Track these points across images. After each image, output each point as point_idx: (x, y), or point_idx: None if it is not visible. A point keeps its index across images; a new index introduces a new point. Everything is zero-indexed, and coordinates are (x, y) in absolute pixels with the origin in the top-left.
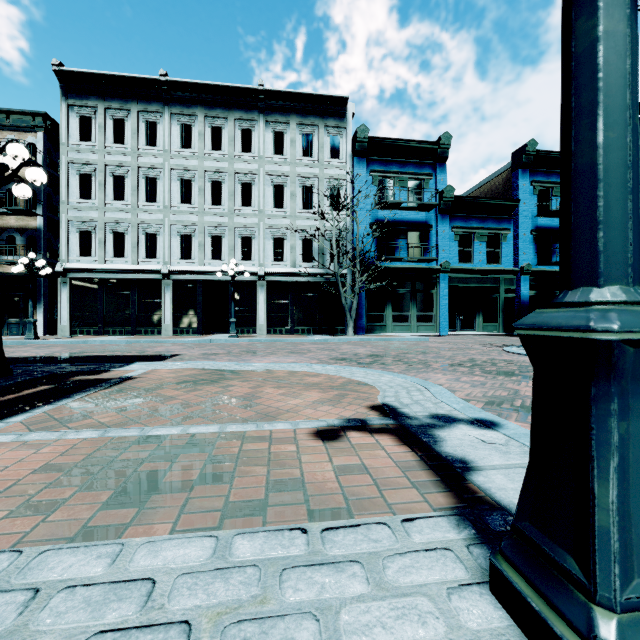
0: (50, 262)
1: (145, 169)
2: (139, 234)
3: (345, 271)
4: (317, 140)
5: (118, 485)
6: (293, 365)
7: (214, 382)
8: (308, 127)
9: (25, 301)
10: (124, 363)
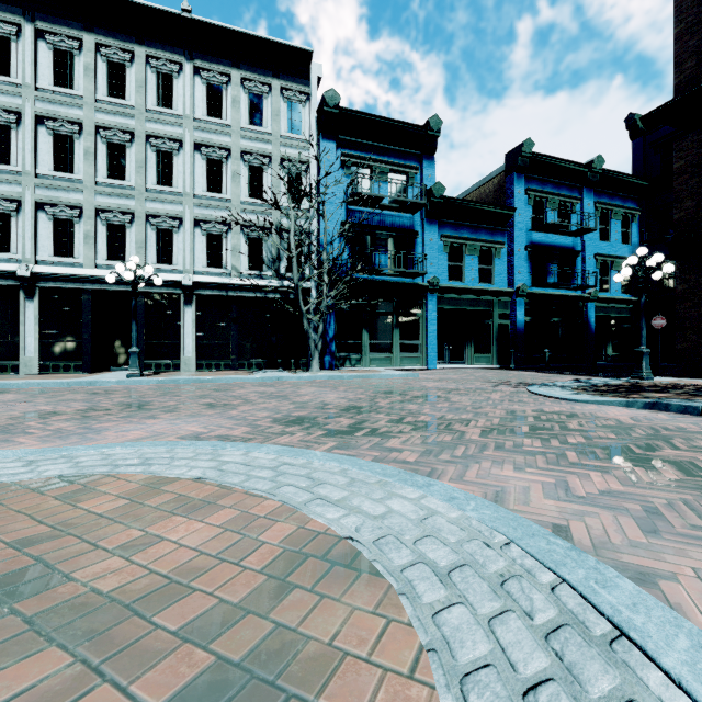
0: None
1: None
2: None
3: (308, 285)
4: (270, 105)
5: None
6: (179, 450)
7: None
8: (257, 85)
9: None
10: None
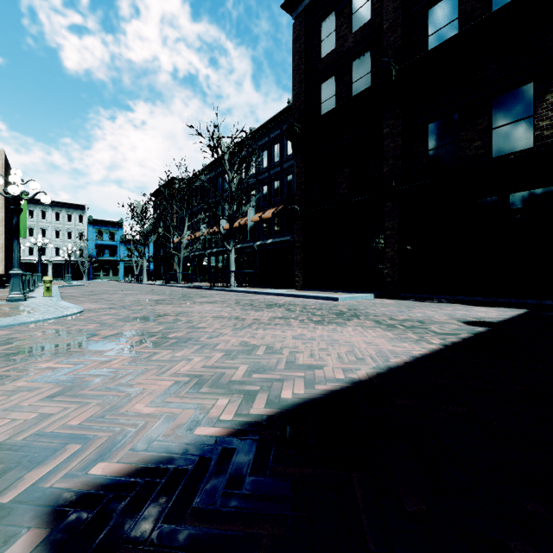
0: None
1: None
2: None
3: (85, 260)
4: (74, 216)
5: None
6: None
7: None
8: (70, 212)
9: None
10: None
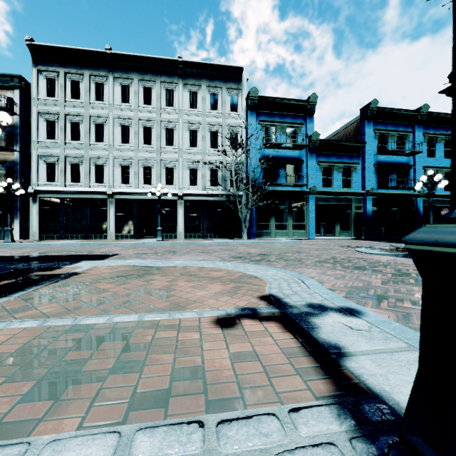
0: (24, 185)
1: (95, 118)
2: (90, 165)
3: (241, 193)
4: (221, 98)
5: (43, 374)
6: (202, 262)
7: (140, 276)
8: (214, 88)
9: (5, 214)
10: (74, 261)
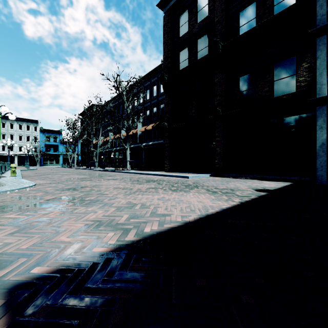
0: None
1: None
2: None
3: (38, 154)
4: (31, 127)
5: None
6: None
7: None
8: (28, 124)
9: None
10: None
